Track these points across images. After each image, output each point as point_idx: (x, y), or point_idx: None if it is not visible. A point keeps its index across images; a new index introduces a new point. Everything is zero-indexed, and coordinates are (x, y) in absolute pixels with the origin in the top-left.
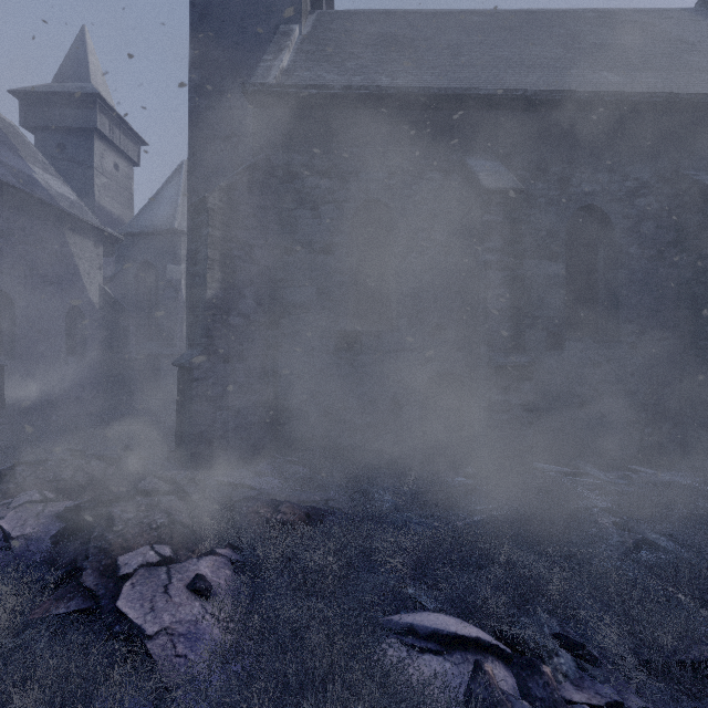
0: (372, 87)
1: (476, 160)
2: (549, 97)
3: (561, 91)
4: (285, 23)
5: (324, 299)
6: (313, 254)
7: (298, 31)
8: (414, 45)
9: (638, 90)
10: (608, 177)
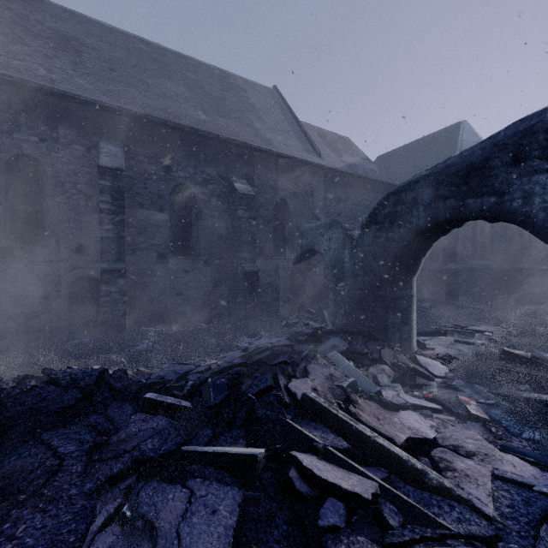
0: (16, 78)
1: (107, 145)
2: (152, 119)
3: (159, 118)
4: None
5: None
6: None
7: None
8: (81, 51)
9: (211, 128)
10: (194, 170)
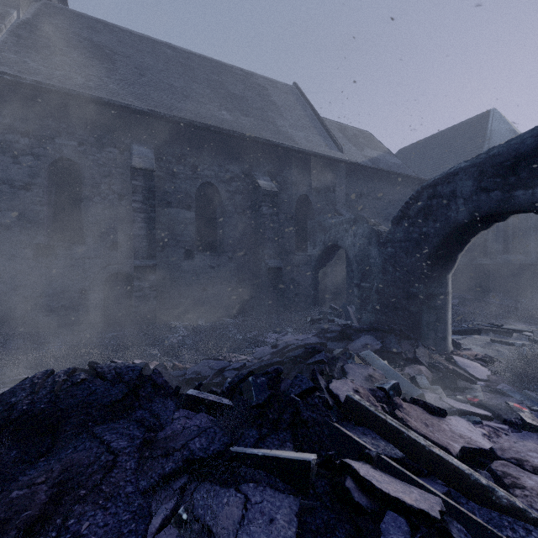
0: (58, 87)
1: (138, 147)
2: (180, 121)
3: (186, 119)
4: (4, 5)
5: (24, 221)
6: (14, 189)
7: (16, 15)
8: (114, 58)
9: (235, 126)
10: (219, 169)
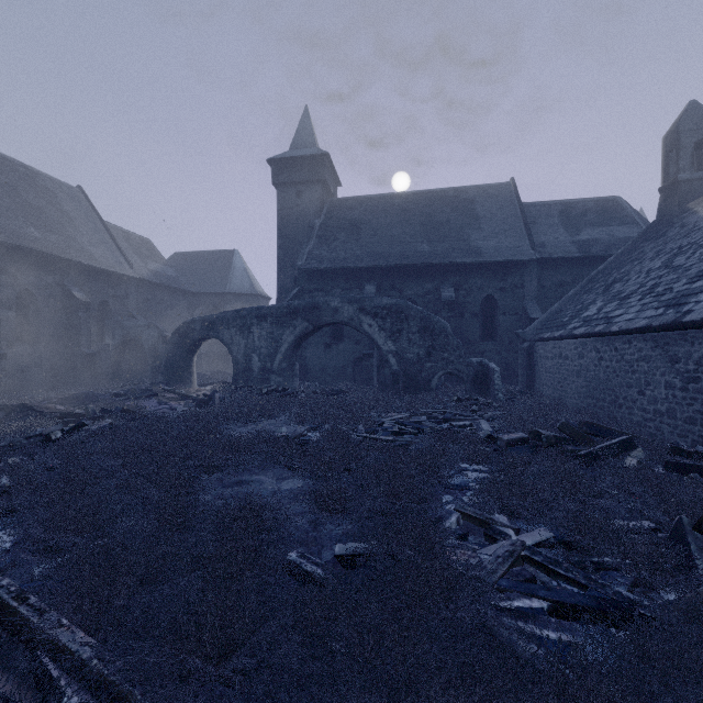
0: None
1: None
2: (10, 245)
3: (16, 244)
4: None
5: None
6: None
7: None
8: None
9: (48, 246)
10: (36, 279)
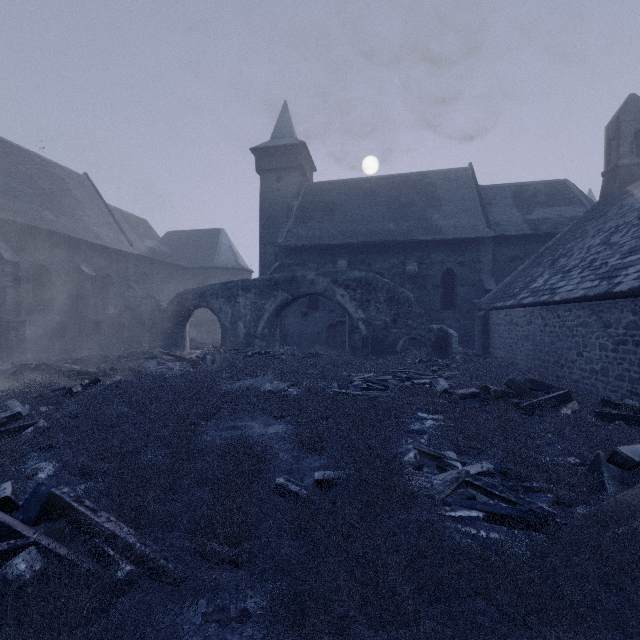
0: None
1: None
2: (28, 226)
3: (33, 226)
4: None
5: None
6: None
7: None
8: None
9: (60, 227)
10: (50, 256)
